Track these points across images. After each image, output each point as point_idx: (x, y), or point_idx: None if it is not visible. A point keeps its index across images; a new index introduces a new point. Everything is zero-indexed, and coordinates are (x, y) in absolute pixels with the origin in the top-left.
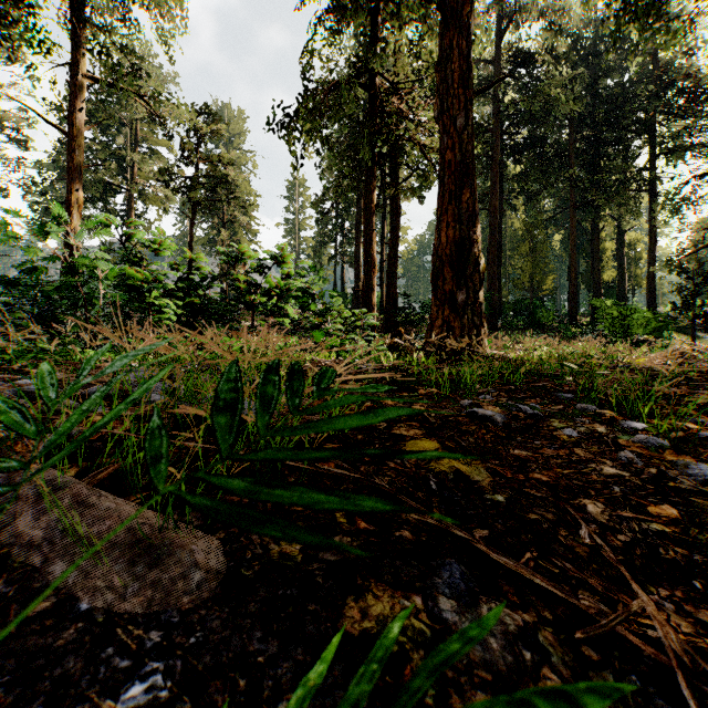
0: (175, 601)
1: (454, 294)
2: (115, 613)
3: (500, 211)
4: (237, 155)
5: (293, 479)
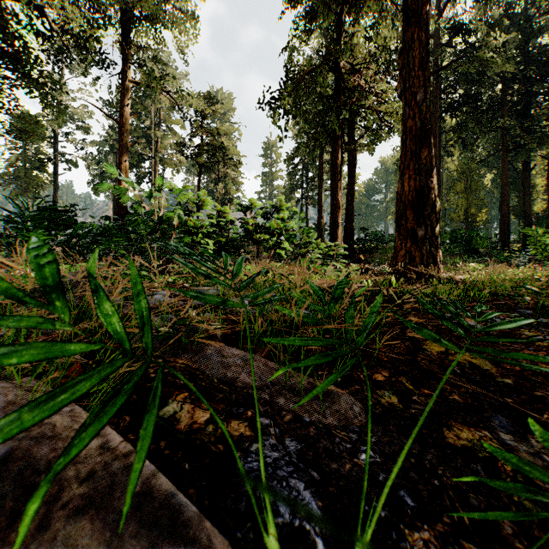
0: (349, 421)
1: (414, 231)
2: (325, 424)
3: (438, 158)
4: (228, 127)
5: (365, 362)
